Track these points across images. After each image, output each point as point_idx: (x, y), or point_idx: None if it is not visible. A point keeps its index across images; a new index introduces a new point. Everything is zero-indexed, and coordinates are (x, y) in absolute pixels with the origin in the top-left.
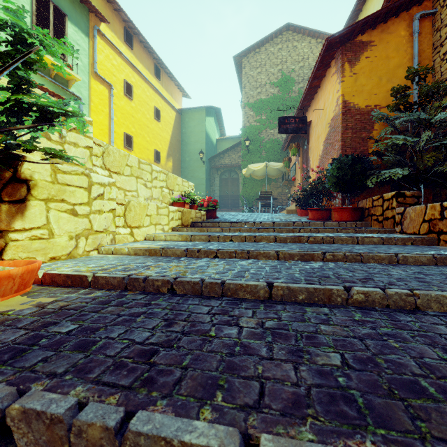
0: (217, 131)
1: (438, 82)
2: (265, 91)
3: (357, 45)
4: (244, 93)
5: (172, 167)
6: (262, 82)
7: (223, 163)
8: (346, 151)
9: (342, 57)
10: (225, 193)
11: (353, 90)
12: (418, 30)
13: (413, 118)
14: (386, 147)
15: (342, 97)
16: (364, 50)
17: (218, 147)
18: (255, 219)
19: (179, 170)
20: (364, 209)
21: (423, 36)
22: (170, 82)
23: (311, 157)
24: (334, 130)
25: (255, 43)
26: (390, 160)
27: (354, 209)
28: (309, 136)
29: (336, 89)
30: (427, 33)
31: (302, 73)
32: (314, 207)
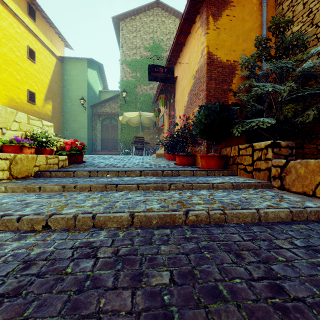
0: (100, 84)
1: (299, 34)
2: (139, 53)
3: (220, 2)
4: (122, 52)
5: (52, 110)
6: (137, 45)
7: (104, 110)
8: (210, 100)
9: (207, 10)
10: (106, 136)
11: (216, 43)
12: (266, 0)
13: (275, 68)
14: (247, 97)
15: (207, 48)
16: (225, 8)
17: (101, 97)
18: (124, 164)
19: (61, 114)
20: (228, 157)
21: (269, 8)
22: (49, 28)
23: (177, 108)
24: (198, 81)
25: (131, 10)
26: (250, 111)
27: (220, 157)
28: (175, 90)
29: (201, 41)
30: (272, 6)
31: (168, 44)
32: (181, 152)
